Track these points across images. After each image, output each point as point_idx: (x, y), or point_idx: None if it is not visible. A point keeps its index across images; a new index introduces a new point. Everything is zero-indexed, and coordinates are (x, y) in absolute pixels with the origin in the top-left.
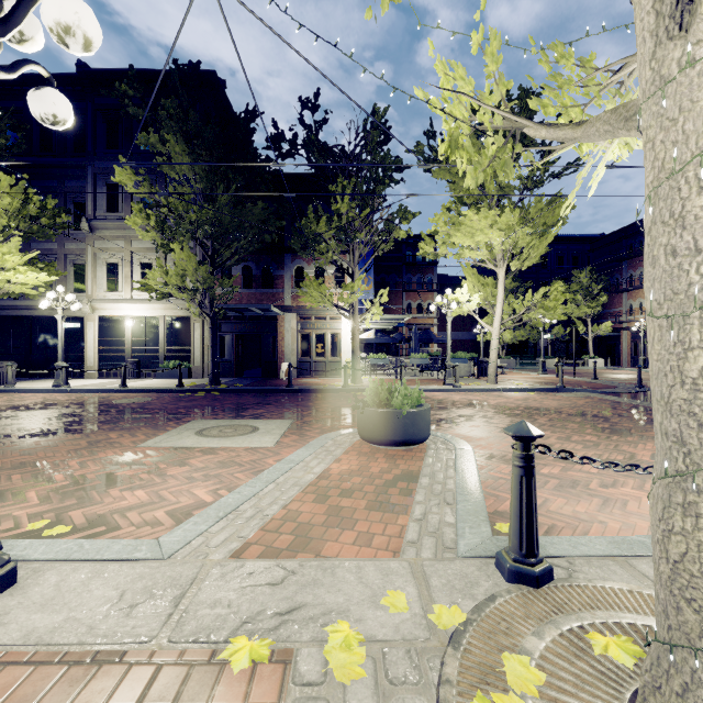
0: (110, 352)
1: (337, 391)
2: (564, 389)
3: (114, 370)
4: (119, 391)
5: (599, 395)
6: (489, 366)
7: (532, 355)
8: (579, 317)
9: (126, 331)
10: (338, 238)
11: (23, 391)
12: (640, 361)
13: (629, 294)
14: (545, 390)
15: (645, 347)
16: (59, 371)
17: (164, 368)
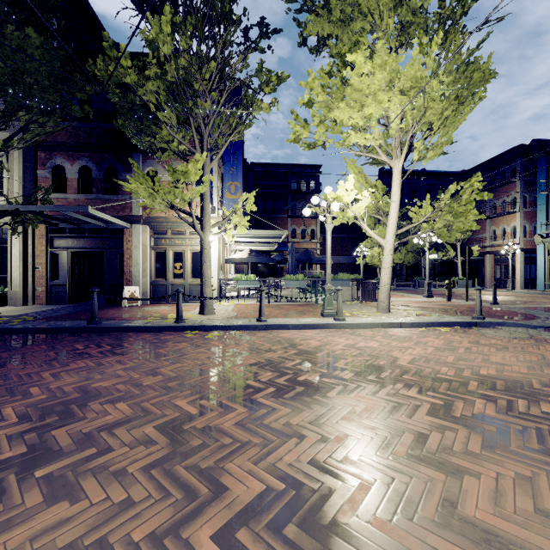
0: None
1: (162, 330)
2: (484, 322)
3: None
4: None
5: (546, 335)
6: (380, 290)
7: (403, 277)
8: (444, 244)
9: None
10: (174, 110)
11: None
12: (509, 283)
13: (493, 221)
14: (460, 324)
15: (508, 270)
16: None
17: None
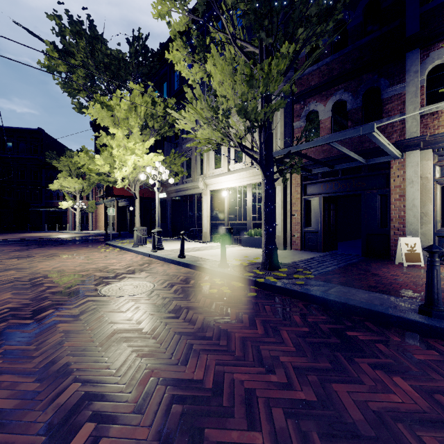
0: (216, 220)
1: None
2: None
3: (218, 236)
4: (172, 262)
5: None
6: None
7: None
8: None
9: (225, 201)
10: None
11: (134, 251)
12: None
13: None
14: None
15: None
16: (156, 236)
17: (247, 236)
